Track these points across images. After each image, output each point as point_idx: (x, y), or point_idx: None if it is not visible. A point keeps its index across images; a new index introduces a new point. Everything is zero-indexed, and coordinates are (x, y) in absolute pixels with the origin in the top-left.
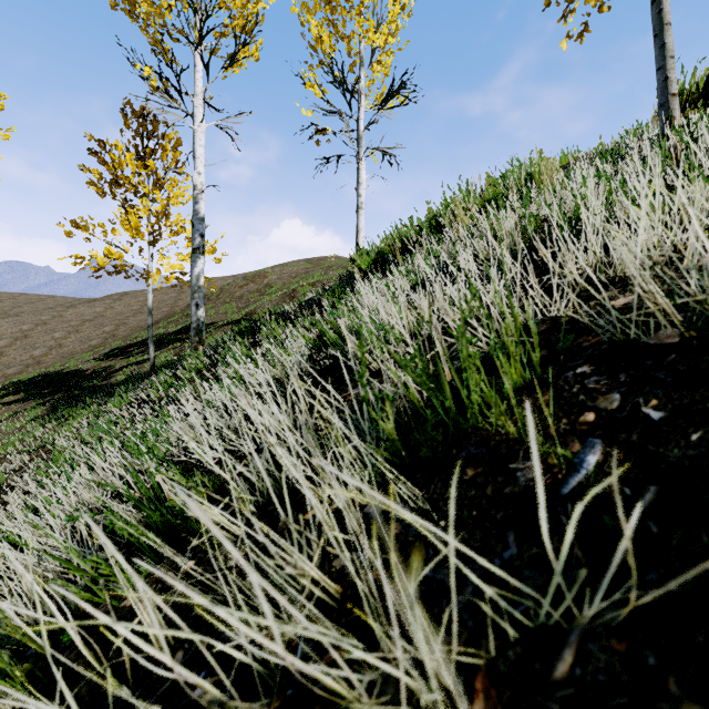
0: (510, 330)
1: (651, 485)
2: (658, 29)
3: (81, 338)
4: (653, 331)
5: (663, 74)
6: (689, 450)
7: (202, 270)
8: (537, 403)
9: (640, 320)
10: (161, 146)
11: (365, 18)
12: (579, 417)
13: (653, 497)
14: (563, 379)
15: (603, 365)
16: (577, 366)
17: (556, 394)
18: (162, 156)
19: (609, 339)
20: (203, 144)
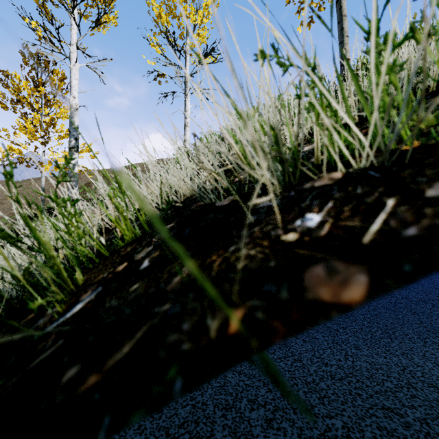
0: (183, 199)
1: (63, 339)
2: (340, 18)
3: (4, 208)
4: (222, 196)
5: (342, 46)
6: (117, 301)
7: (76, 162)
8: (121, 254)
9: (213, 188)
10: (50, 78)
11: (188, 5)
12: (119, 266)
13: (47, 354)
14: (152, 234)
15: (179, 222)
16: (170, 223)
17: (134, 246)
18: (50, 85)
19: (205, 203)
20: (77, 78)
